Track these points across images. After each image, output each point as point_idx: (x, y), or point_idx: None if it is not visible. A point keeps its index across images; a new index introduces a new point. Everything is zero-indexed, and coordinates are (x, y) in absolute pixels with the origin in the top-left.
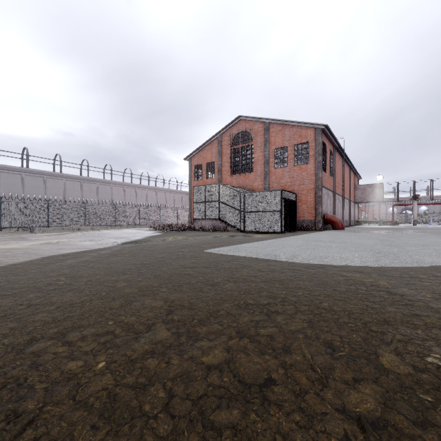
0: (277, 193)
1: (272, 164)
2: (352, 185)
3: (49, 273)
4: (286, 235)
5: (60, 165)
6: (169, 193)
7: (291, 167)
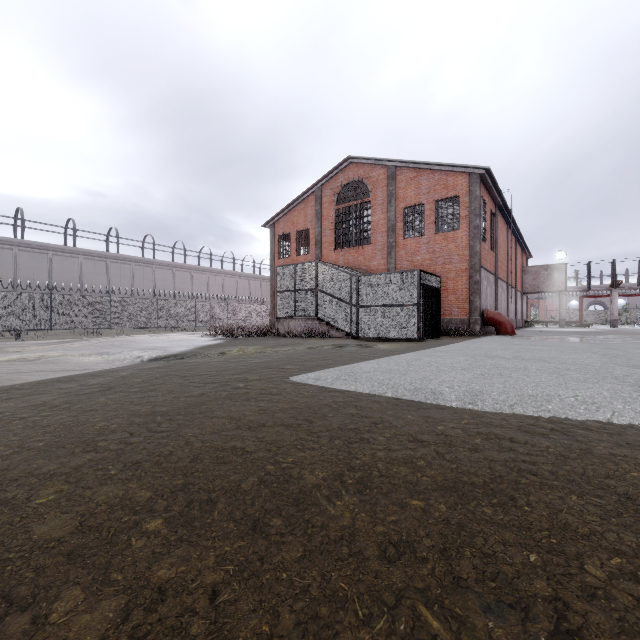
0: (411, 276)
1: (400, 231)
2: (519, 267)
3: None
4: (428, 344)
5: (75, 236)
6: (241, 279)
7: (431, 235)
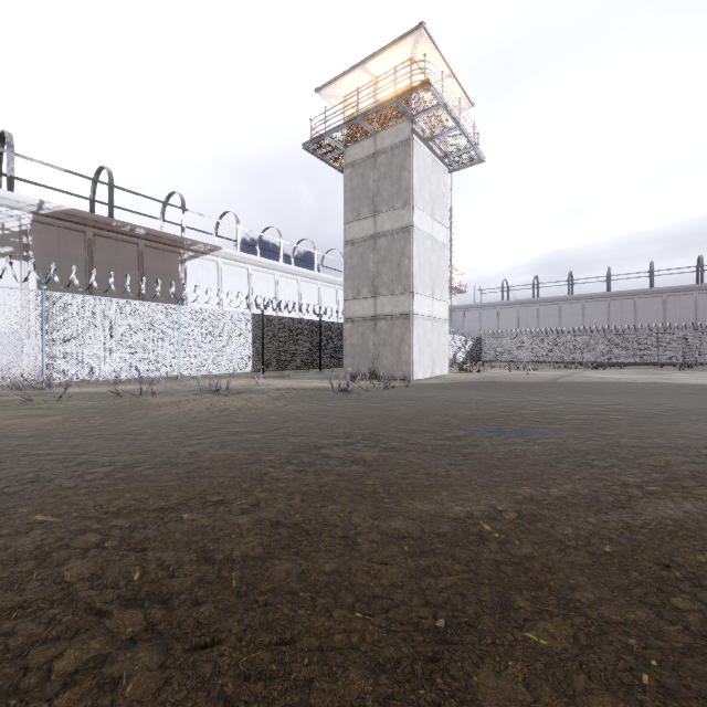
0: None
1: None
2: None
3: (602, 386)
4: None
5: None
6: None
7: None
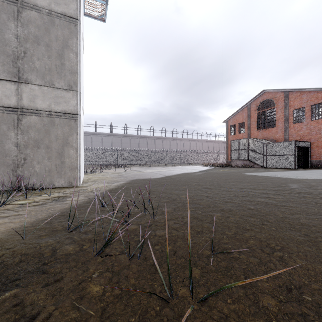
0: (291, 143)
1: (291, 120)
2: None
3: (194, 176)
4: (296, 170)
5: (153, 132)
6: (210, 142)
7: (308, 121)
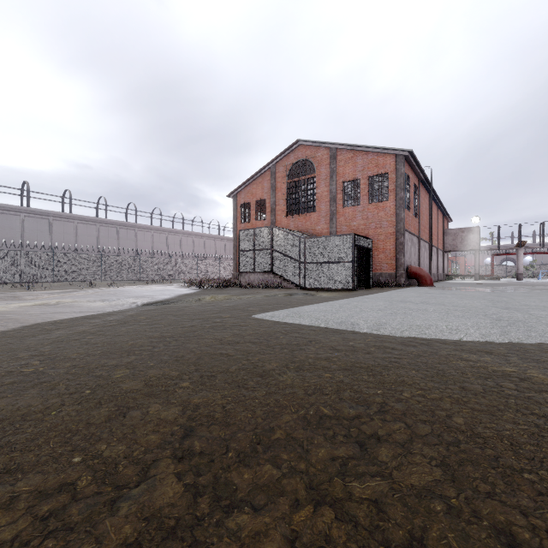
0: (348, 239)
1: (340, 201)
2: (441, 229)
3: (20, 353)
4: (360, 293)
5: (71, 204)
6: (209, 239)
7: (365, 205)
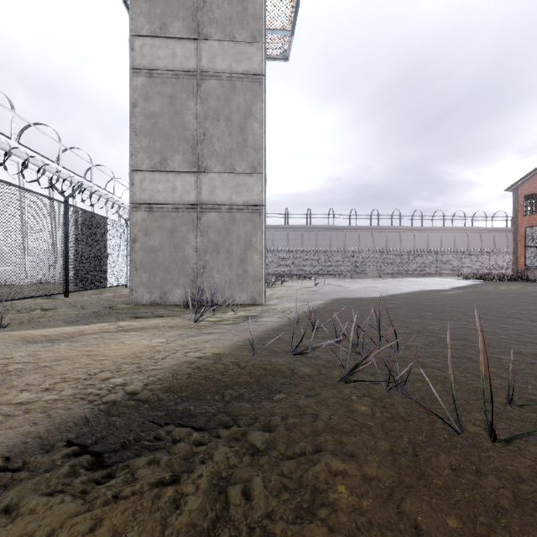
0: None
1: None
2: None
3: (443, 296)
4: None
5: (356, 219)
6: (472, 233)
7: None
